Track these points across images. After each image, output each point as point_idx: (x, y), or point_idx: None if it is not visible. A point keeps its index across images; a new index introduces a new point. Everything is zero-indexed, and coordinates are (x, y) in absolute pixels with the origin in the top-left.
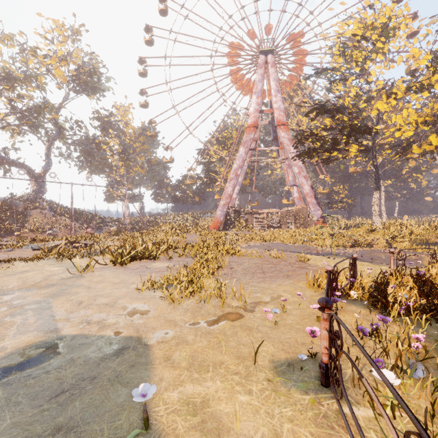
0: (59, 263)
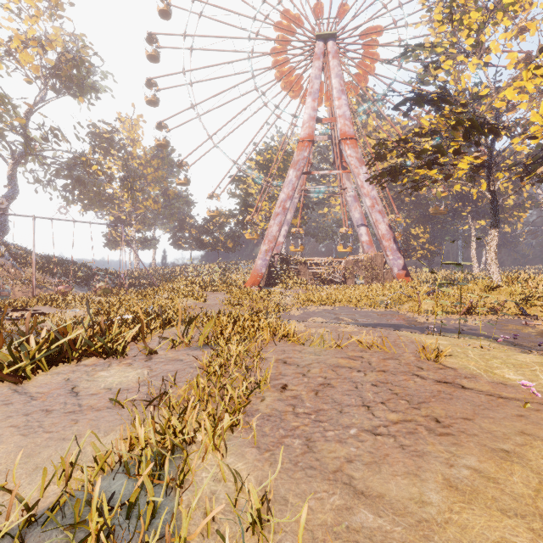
0: None
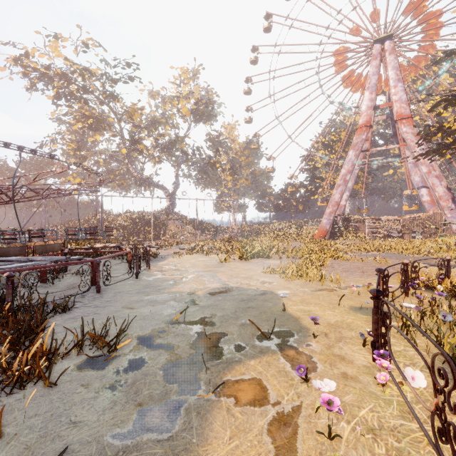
0: (204, 257)
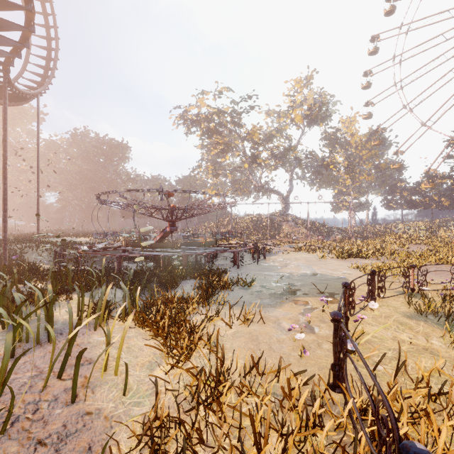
0: (308, 254)
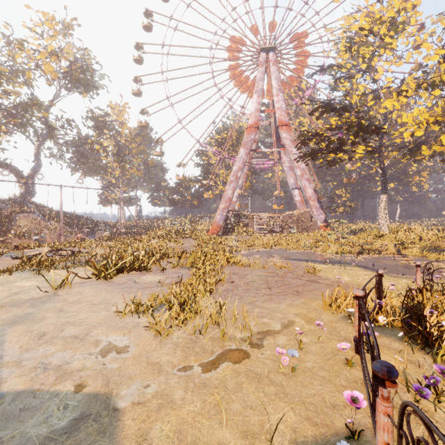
0: (34, 277)
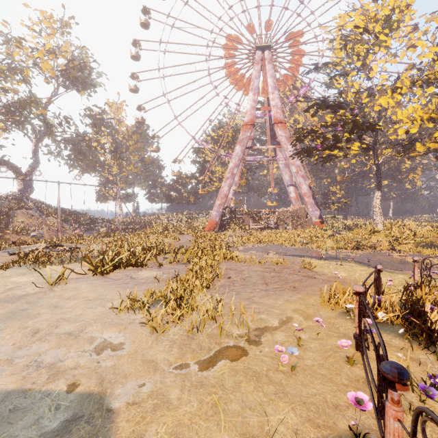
0: (30, 272)
